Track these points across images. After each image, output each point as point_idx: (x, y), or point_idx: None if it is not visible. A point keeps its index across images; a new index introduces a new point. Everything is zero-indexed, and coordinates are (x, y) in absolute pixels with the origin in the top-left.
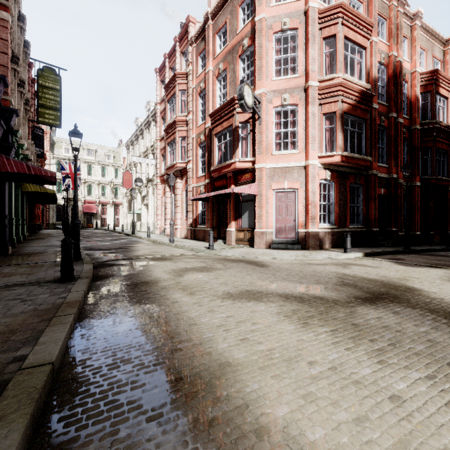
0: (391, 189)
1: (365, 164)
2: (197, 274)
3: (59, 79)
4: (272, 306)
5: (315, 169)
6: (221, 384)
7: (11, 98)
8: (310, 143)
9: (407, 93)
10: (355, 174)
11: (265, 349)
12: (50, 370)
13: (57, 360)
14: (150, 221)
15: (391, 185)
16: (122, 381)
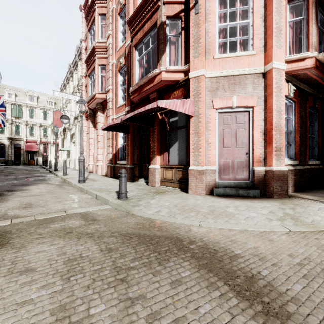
0: None
1: None
2: None
3: None
4: None
5: (281, 77)
6: None
7: None
8: (274, 35)
9: None
10: (314, 96)
11: None
12: None
13: None
14: (76, 158)
15: None
16: None
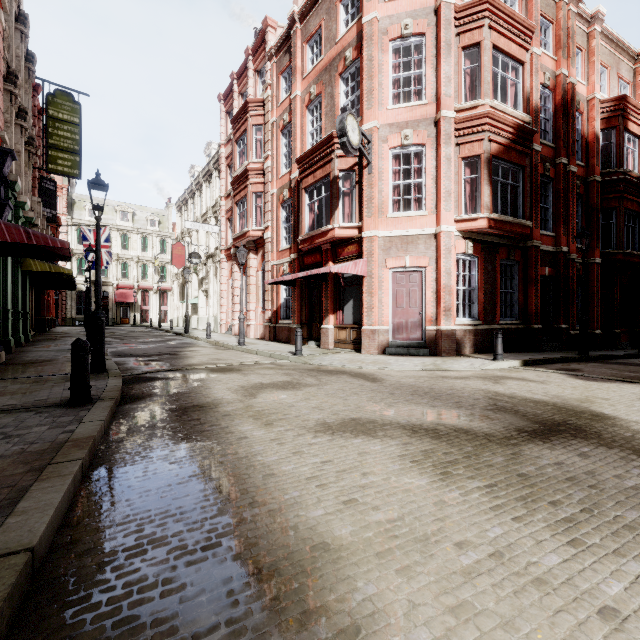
0: (560, 268)
1: (523, 232)
2: (277, 393)
3: (78, 109)
4: (392, 445)
5: (450, 239)
6: (312, 586)
7: (4, 133)
8: (443, 200)
9: (582, 130)
10: (508, 246)
11: (384, 519)
12: (25, 564)
13: (42, 542)
14: (210, 315)
15: (559, 263)
16: (148, 579)
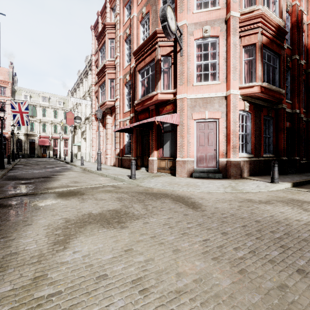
0: (295, 122)
1: (280, 97)
2: (96, 236)
3: None
4: None
5: (236, 99)
6: None
7: None
8: (231, 72)
9: (304, 41)
10: (267, 107)
11: None
12: None
13: None
14: (87, 152)
15: (294, 119)
16: None
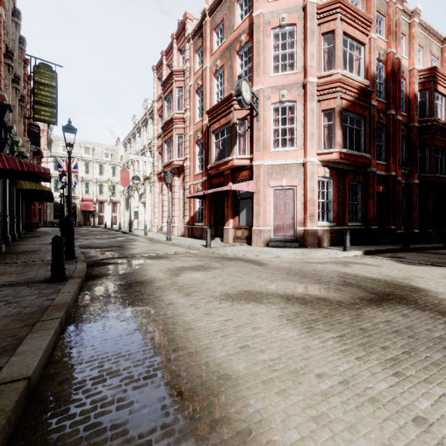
0: (390, 187)
1: (364, 162)
2: (194, 273)
3: (55, 76)
4: (273, 309)
5: (313, 166)
6: (219, 403)
7: (4, 93)
8: (308, 139)
9: (405, 91)
10: (353, 172)
11: (268, 358)
12: (24, 387)
13: (35, 373)
14: (147, 219)
15: (389, 183)
16: (107, 398)
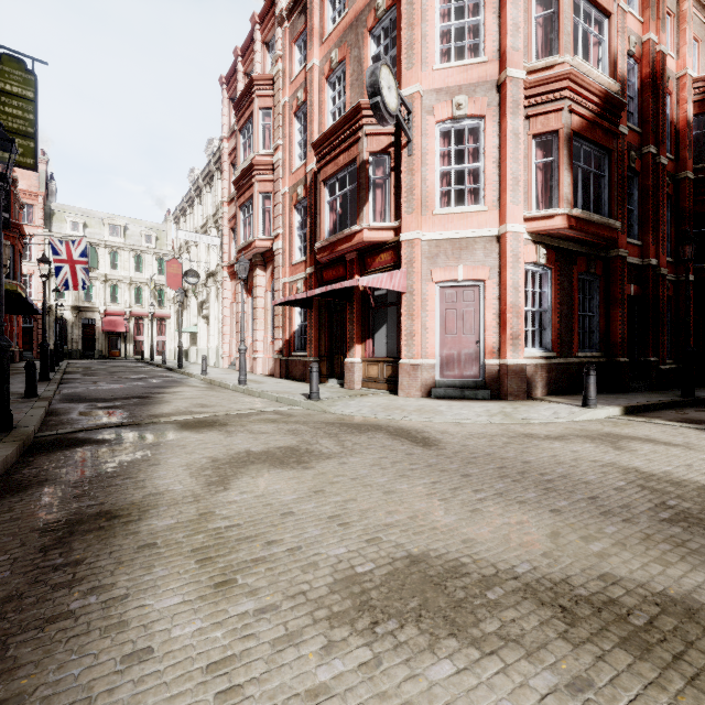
0: (648, 286)
1: (610, 236)
2: (268, 476)
3: (33, 80)
4: (544, 699)
5: (518, 242)
6: None
7: None
8: (509, 189)
9: (671, 115)
10: (587, 256)
11: None
12: None
13: None
14: (211, 346)
15: (646, 279)
16: None
